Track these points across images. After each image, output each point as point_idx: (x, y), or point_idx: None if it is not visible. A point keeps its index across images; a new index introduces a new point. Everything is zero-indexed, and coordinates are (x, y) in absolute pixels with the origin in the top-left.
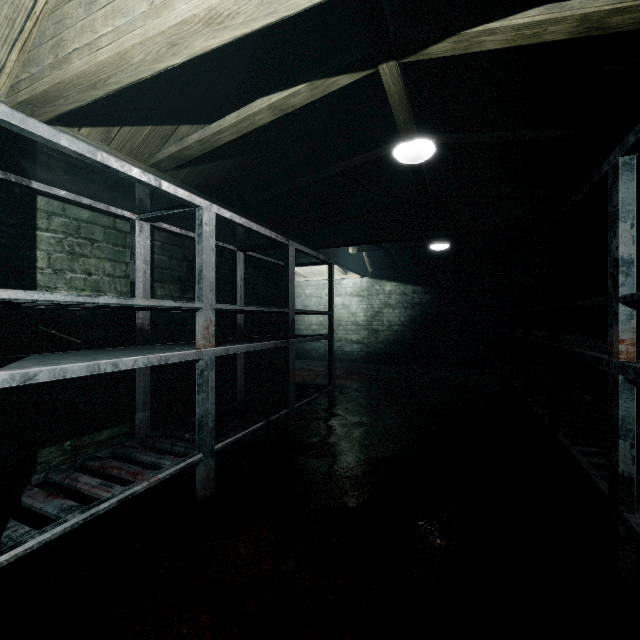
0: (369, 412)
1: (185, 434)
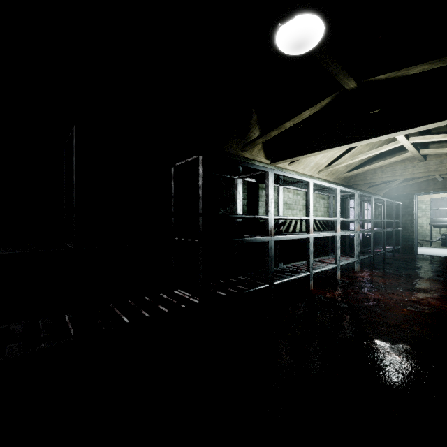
0: None
1: None
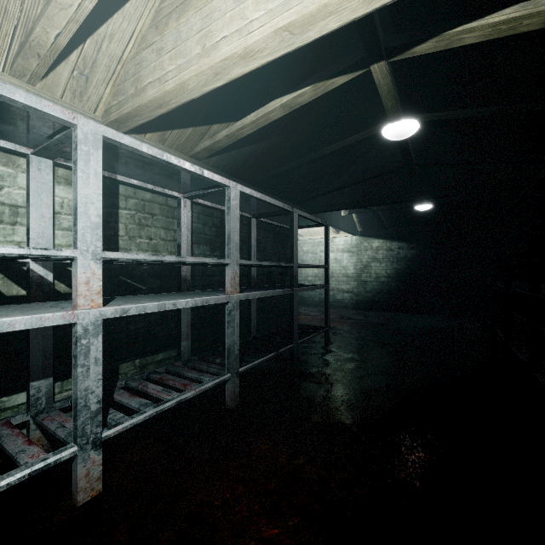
0: (359, 350)
1: (216, 359)
